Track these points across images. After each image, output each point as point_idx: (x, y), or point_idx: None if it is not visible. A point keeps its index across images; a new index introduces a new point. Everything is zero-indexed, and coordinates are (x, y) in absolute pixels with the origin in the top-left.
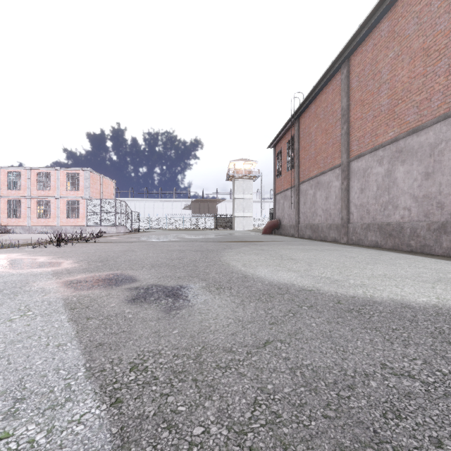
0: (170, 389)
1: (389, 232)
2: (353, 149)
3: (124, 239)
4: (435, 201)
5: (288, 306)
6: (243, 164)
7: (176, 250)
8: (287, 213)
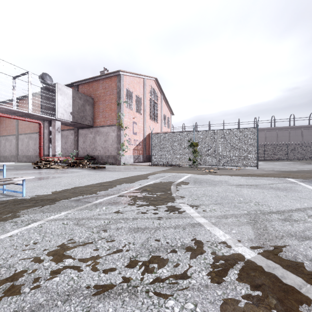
0: None
1: (28, 158)
2: (20, 131)
3: None
4: (36, 150)
5: None
6: None
7: None
8: None
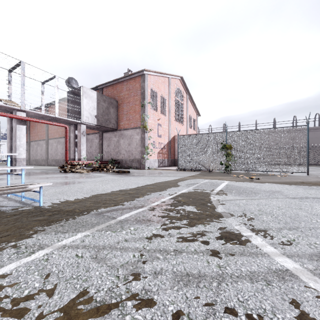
0: None
1: (57, 161)
2: (49, 136)
3: None
4: (64, 155)
5: None
6: None
7: None
8: None
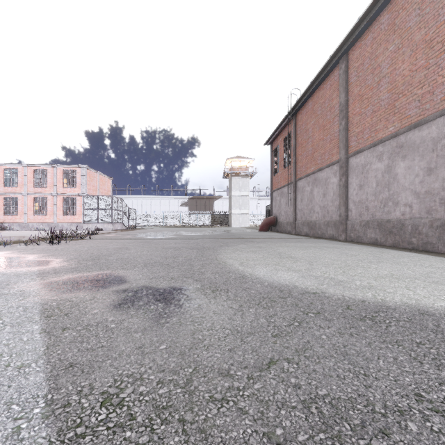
0: (149, 436)
1: (389, 229)
2: (351, 144)
3: (120, 236)
4: (438, 198)
5: (292, 312)
6: (240, 161)
7: (171, 248)
8: (283, 210)
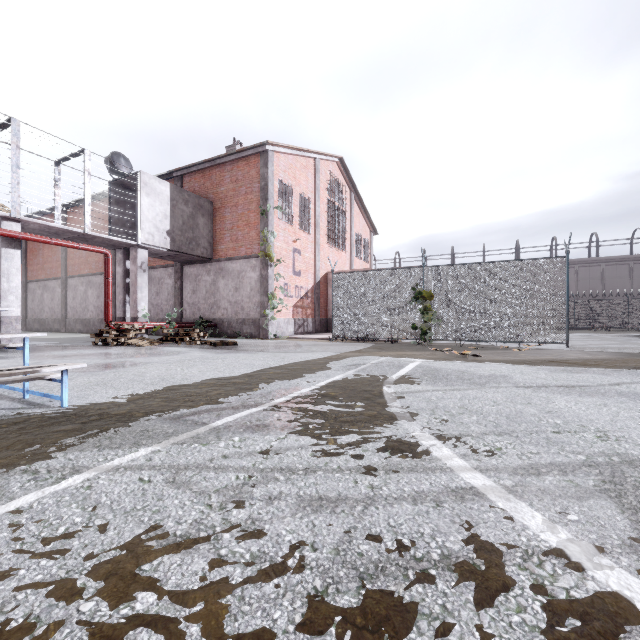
0: None
1: (86, 323)
2: (70, 270)
3: None
4: (101, 309)
5: None
6: None
7: None
8: None
